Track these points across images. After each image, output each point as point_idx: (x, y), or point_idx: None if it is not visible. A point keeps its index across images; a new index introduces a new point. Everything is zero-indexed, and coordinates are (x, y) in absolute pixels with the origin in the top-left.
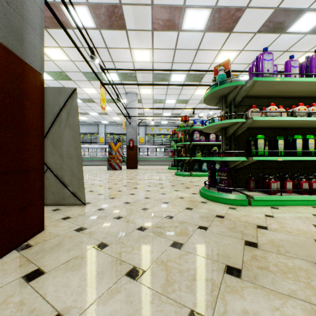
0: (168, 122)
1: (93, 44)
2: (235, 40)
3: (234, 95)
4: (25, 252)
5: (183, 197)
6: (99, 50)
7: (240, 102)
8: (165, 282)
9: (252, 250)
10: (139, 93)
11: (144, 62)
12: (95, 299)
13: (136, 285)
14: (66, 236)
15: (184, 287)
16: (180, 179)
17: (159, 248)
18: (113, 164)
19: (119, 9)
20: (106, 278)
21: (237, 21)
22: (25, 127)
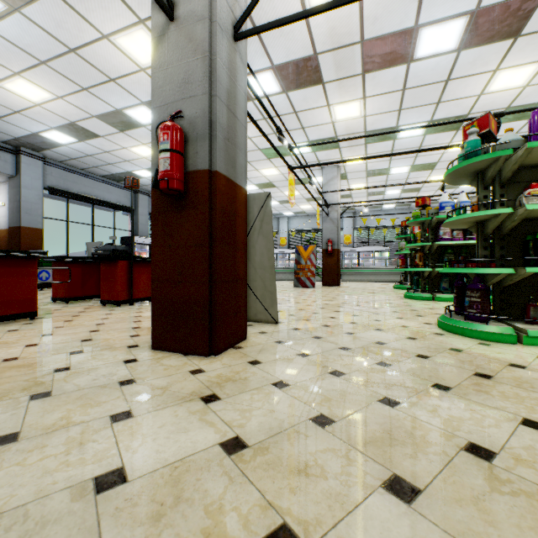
0: (395, 205)
1: (278, 117)
2: (529, 47)
3: (496, 170)
4: (241, 350)
5: (407, 326)
6: (284, 117)
7: (512, 178)
8: (365, 382)
9: (479, 379)
10: (343, 164)
11: (351, 120)
12: (305, 380)
13: (338, 379)
14: (269, 345)
15: (382, 387)
16: (411, 304)
17: (362, 363)
18: (302, 279)
19: (313, 61)
20: (312, 372)
21: (529, 16)
22: (236, 241)
